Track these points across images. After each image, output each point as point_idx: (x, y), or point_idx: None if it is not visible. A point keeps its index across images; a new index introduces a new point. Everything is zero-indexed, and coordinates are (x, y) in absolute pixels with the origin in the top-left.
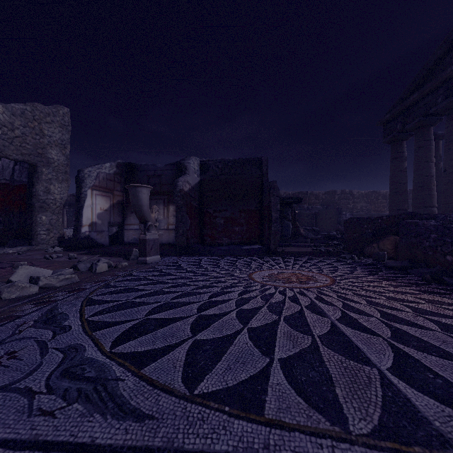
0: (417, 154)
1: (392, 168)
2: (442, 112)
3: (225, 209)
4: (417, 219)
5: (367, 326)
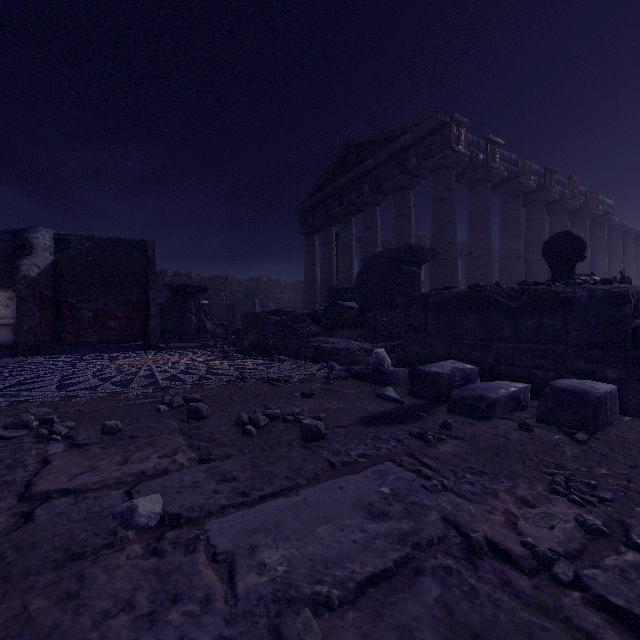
0: (323, 251)
1: (306, 261)
2: (338, 217)
3: (95, 299)
4: (276, 315)
5: (171, 371)
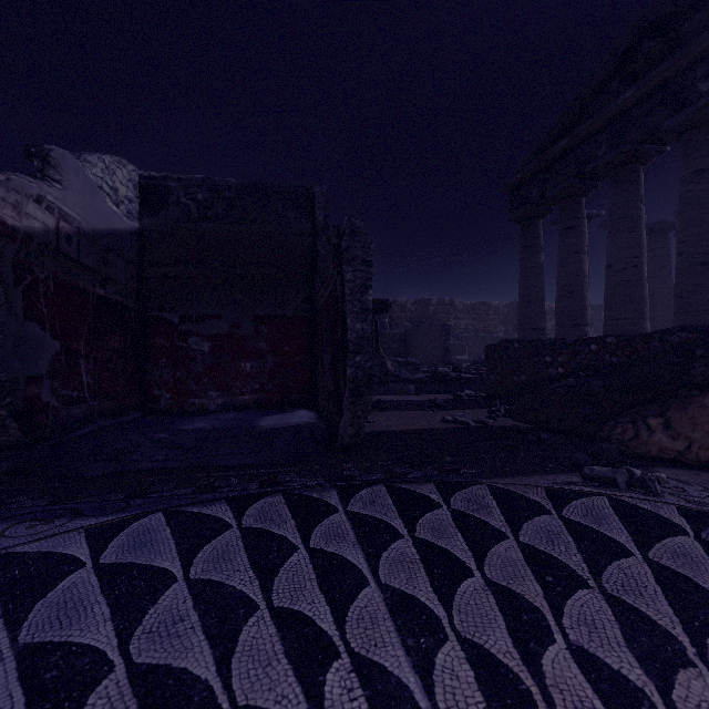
0: (565, 240)
1: (523, 263)
2: (605, 172)
3: (215, 314)
4: None
5: None
